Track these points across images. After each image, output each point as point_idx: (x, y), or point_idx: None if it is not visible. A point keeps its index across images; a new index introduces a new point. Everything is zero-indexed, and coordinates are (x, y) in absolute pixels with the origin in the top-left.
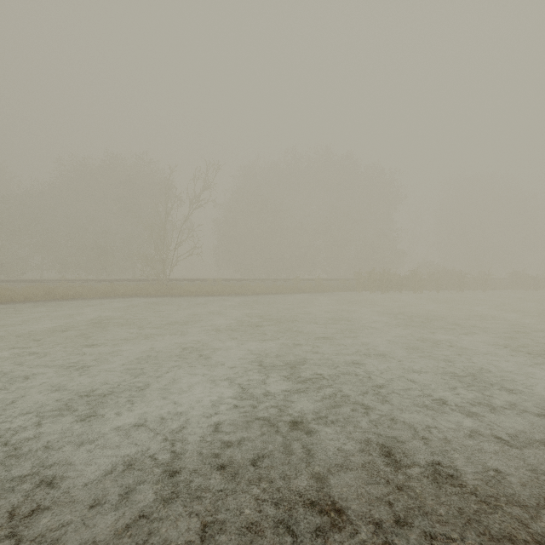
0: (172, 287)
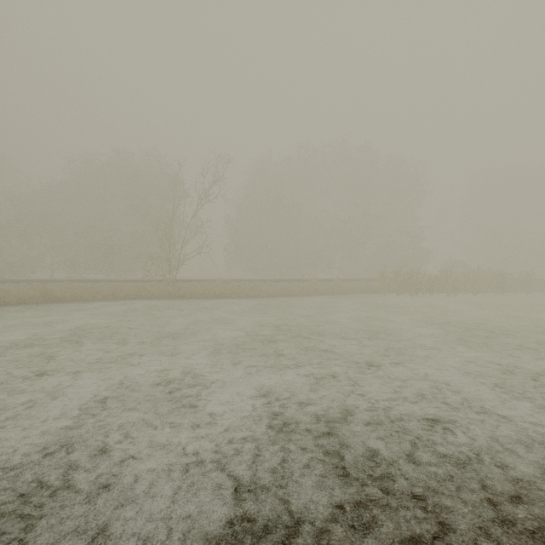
0: (178, 288)
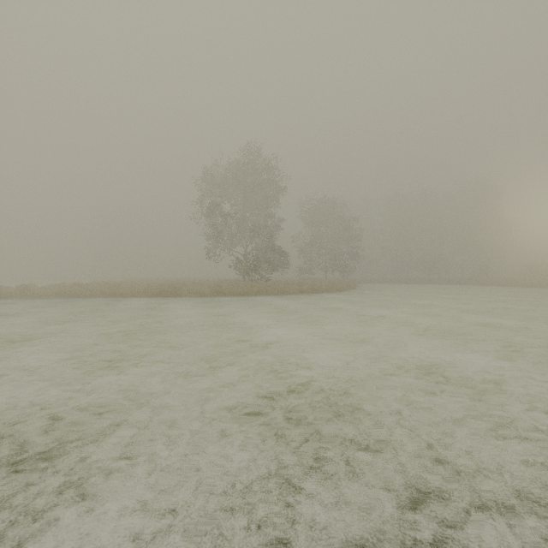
0: None
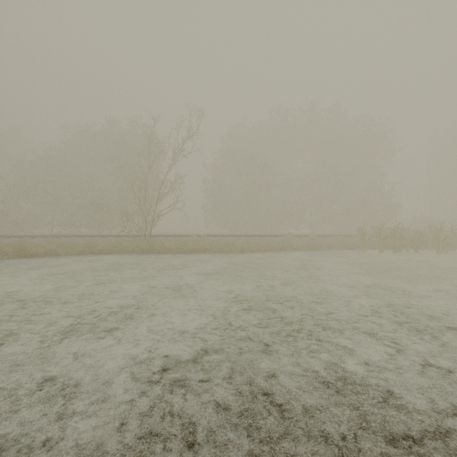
0: (152, 244)
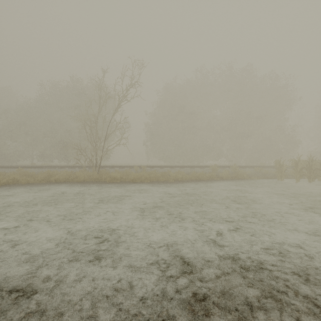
0: (101, 174)
